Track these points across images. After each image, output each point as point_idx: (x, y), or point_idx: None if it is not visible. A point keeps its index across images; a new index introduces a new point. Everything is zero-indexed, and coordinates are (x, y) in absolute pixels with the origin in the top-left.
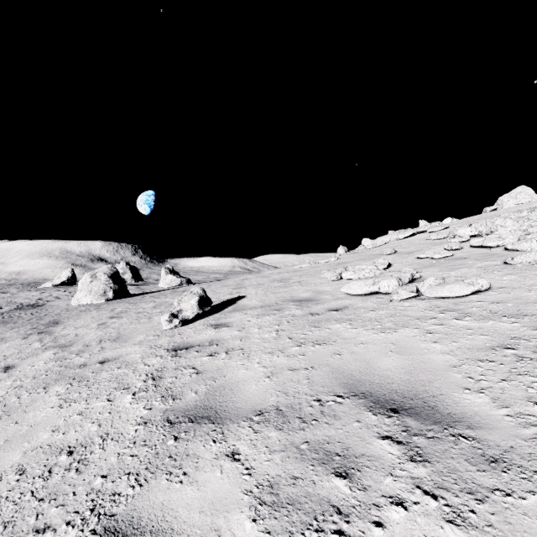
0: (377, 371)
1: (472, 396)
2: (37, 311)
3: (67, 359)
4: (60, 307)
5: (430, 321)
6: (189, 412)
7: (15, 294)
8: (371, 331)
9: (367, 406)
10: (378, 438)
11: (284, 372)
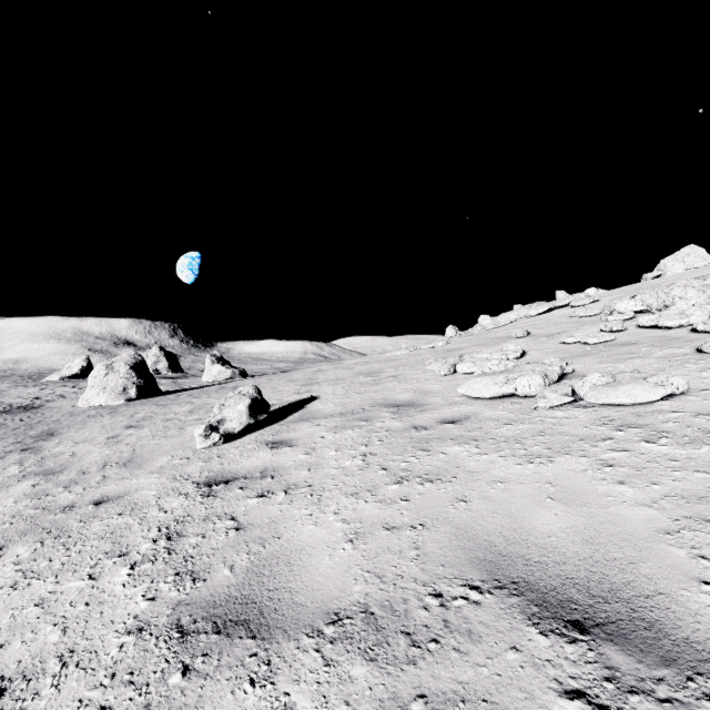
0: (534, 536)
1: None
2: (29, 416)
3: (49, 496)
4: (63, 410)
5: (604, 445)
6: (215, 609)
7: (4, 392)
8: (511, 460)
9: (527, 613)
10: (560, 695)
11: (377, 532)
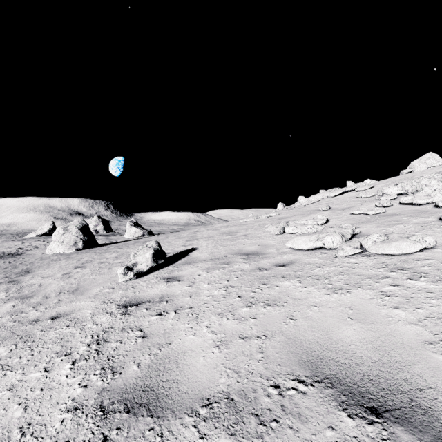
0: (340, 345)
1: None
2: (14, 260)
3: (23, 313)
4: (36, 256)
5: (383, 281)
6: (126, 395)
7: None
8: (322, 291)
9: (338, 401)
10: None
11: (235, 340)
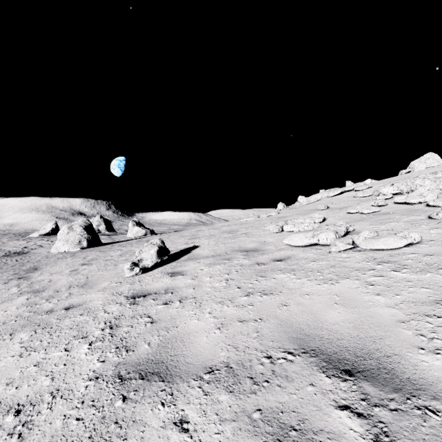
0: (325, 325)
1: (429, 357)
2: (21, 258)
3: (37, 304)
4: (42, 254)
5: (370, 273)
6: (140, 366)
7: (5, 243)
8: (314, 282)
9: (320, 366)
10: (336, 408)
11: (234, 323)
